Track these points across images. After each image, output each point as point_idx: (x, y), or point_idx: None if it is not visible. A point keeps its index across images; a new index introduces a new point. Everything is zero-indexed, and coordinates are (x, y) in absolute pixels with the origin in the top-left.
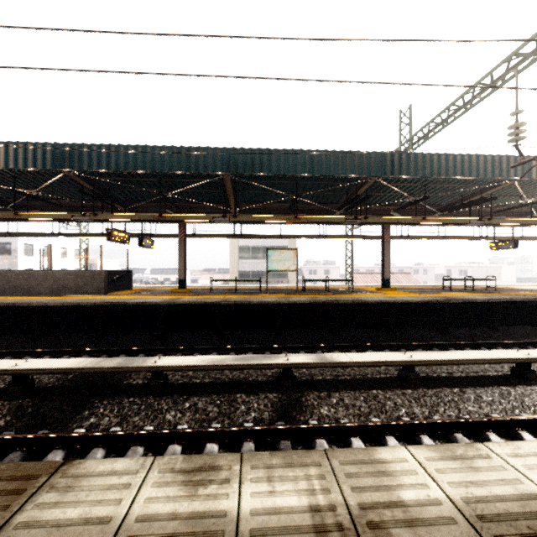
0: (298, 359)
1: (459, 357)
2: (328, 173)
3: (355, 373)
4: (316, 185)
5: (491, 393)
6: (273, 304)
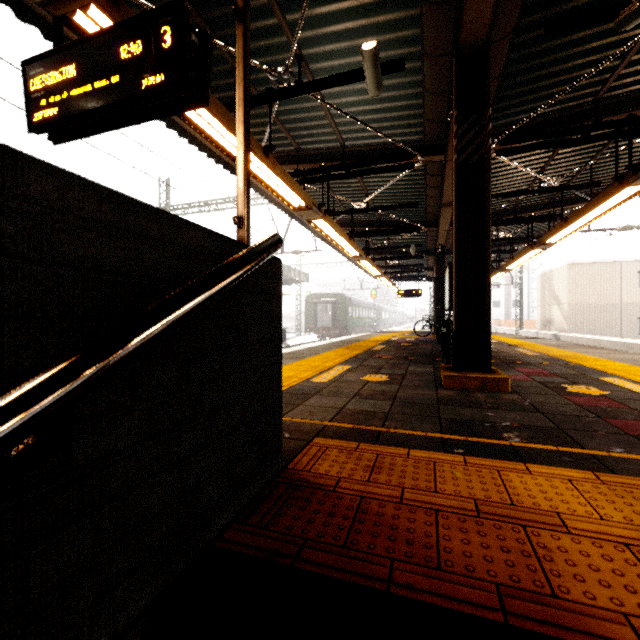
0: None
1: None
2: None
3: None
4: None
5: None
6: None
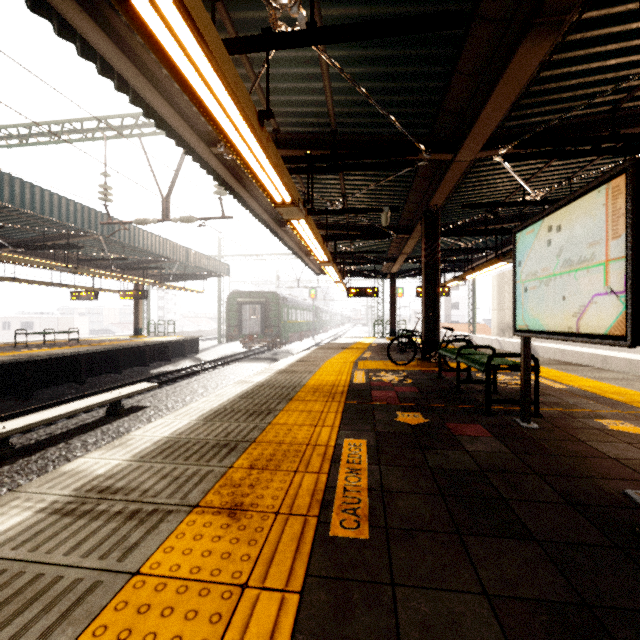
0: None
1: (63, 412)
2: None
3: None
4: None
5: (95, 434)
6: None
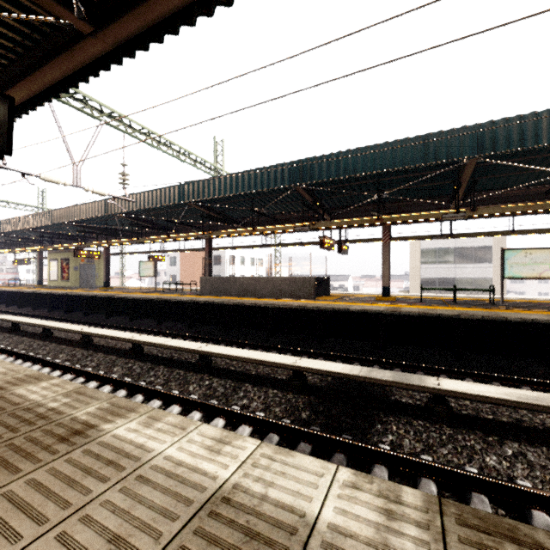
0: None
1: None
2: None
3: None
4: None
5: None
6: (546, 323)
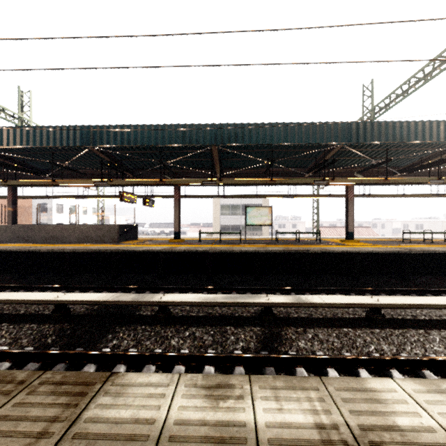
0: (277, 299)
1: (423, 302)
2: (300, 141)
3: (326, 313)
4: (289, 152)
5: None
6: (252, 252)
